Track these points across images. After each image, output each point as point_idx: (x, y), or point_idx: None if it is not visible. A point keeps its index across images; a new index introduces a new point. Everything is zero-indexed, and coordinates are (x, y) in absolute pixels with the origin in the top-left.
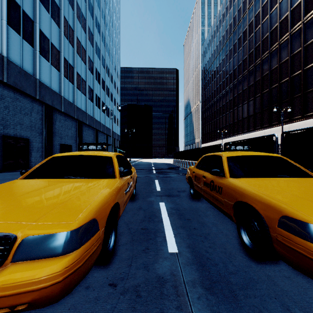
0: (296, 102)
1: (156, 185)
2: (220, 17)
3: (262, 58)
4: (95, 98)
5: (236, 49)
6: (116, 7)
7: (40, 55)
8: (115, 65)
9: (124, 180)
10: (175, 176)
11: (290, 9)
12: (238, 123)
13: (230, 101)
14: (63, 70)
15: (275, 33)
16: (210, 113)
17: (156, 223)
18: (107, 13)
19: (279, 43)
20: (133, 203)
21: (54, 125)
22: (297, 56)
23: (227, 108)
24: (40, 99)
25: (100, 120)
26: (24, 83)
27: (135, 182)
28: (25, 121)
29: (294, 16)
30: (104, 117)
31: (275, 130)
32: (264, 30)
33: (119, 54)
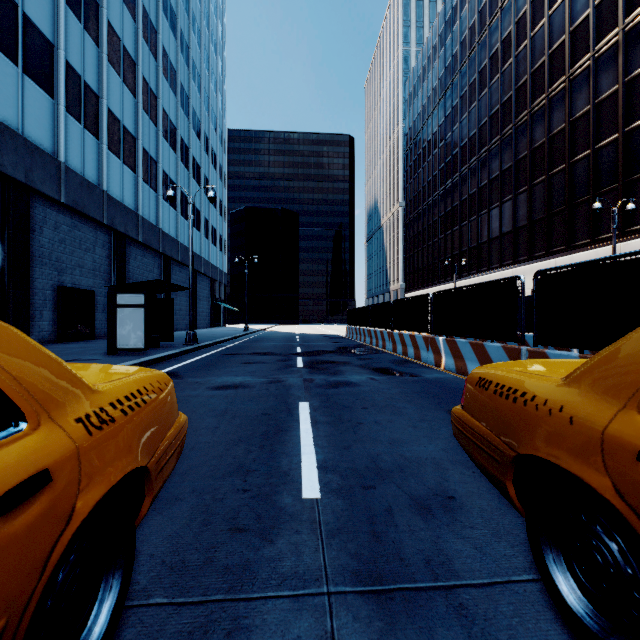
0: (639, 191)
1: (300, 441)
2: (448, 14)
3: (550, 94)
4: (163, 182)
5: (487, 79)
6: None
7: None
8: (214, 115)
9: None
10: (364, 380)
11: None
12: (490, 246)
13: (470, 197)
14: (67, 97)
15: (582, 32)
16: (425, 226)
17: None
18: None
19: (595, 55)
20: None
21: (35, 236)
22: None
23: (463, 213)
24: None
25: (178, 235)
26: None
27: None
28: None
29: None
30: (187, 230)
31: (584, 258)
32: (554, 30)
33: (224, 92)
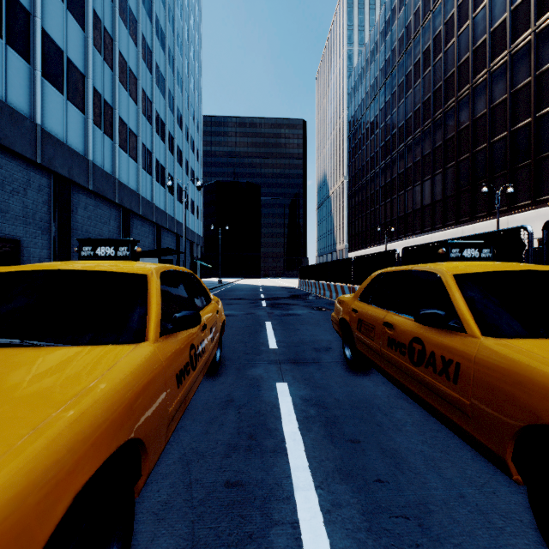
0: (521, 177)
1: (267, 334)
2: (382, 26)
3: (458, 98)
4: (156, 168)
5: (411, 82)
6: (195, 5)
7: (45, 80)
8: (193, 109)
9: (179, 341)
10: (305, 313)
11: (510, 7)
12: (414, 216)
13: (399, 176)
14: (93, 112)
15: (481, 51)
16: (364, 198)
17: (269, 459)
18: (179, 14)
19: (490, 71)
20: (213, 384)
21: (73, 215)
22: (523, 93)
23: (394, 188)
24: (45, 164)
25: (166, 208)
26: (9, 132)
27: (218, 334)
28: (12, 206)
29: (517, 21)
30: (172, 203)
31: (482, 227)
32: (461, 48)
33: (200, 89)
